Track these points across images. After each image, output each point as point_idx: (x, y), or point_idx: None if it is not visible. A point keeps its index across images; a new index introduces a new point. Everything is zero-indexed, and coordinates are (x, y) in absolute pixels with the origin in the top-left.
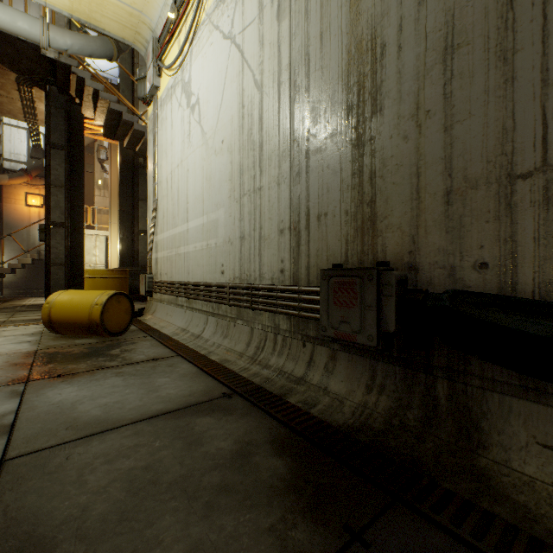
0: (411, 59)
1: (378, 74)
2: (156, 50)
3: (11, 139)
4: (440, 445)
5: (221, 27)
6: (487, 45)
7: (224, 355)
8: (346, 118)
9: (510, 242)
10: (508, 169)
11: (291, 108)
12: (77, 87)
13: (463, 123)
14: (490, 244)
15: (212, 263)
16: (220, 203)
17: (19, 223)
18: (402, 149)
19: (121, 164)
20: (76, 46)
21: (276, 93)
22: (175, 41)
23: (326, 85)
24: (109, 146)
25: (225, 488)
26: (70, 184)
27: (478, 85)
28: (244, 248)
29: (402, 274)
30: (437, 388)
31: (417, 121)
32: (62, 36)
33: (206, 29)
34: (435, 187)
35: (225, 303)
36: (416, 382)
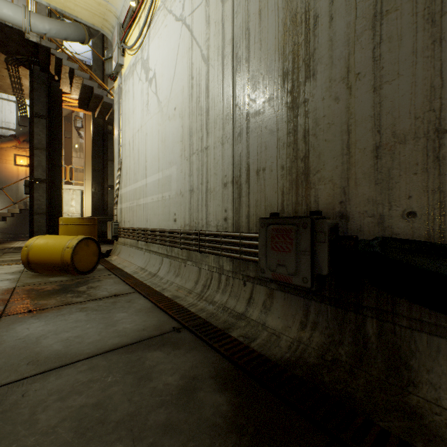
0: (342, 27)
1: (311, 43)
2: (121, 34)
3: (3, 110)
4: (371, 381)
5: (174, 11)
6: (415, 9)
7: (175, 292)
8: (282, 84)
9: (438, 192)
10: (436, 124)
11: (233, 77)
12: (56, 66)
13: (392, 83)
14: (418, 194)
15: (166, 212)
16: (173, 161)
17: (9, 179)
18: (333, 109)
19: (93, 131)
20: (53, 30)
21: (220, 65)
22: (136, 26)
23: (264, 55)
24: (84, 116)
25: (169, 428)
26: (50, 147)
27: (406, 47)
28: (193, 199)
29: (334, 222)
30: (367, 326)
31: (348, 83)
32: (41, 22)
33: (161, 14)
34: (365, 142)
35: (177, 247)
36: (346, 320)
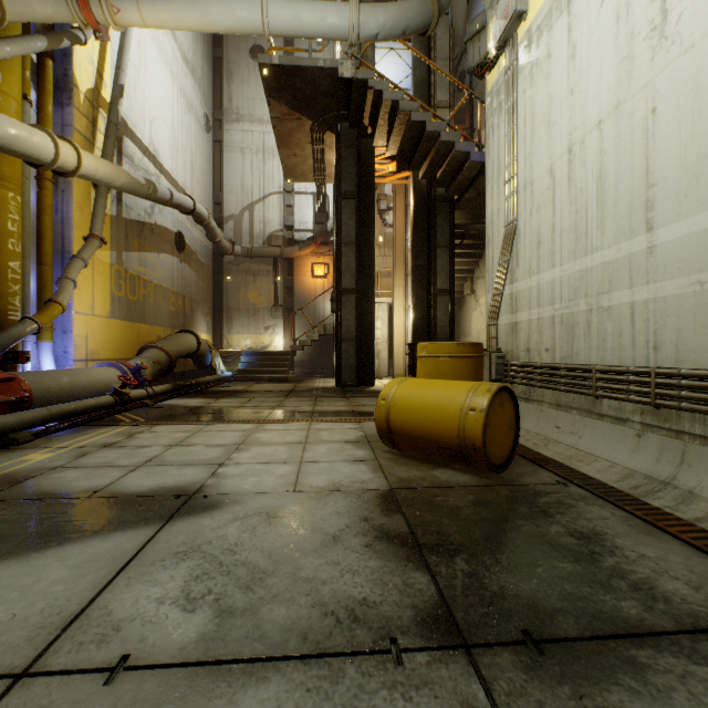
0: None
1: None
2: None
3: (300, 208)
4: None
5: None
6: None
7: None
8: None
9: None
10: None
11: None
12: (371, 110)
13: None
14: None
15: None
16: None
17: (306, 297)
18: None
19: (414, 203)
20: (388, 23)
21: None
22: None
23: None
24: (393, 189)
25: None
26: (360, 239)
27: None
28: None
29: None
30: None
31: None
32: (373, 15)
33: None
34: None
35: None
36: None
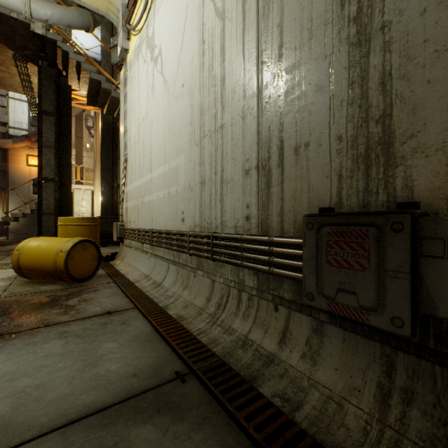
0: None
1: None
2: (126, 15)
3: (15, 110)
4: None
5: None
6: None
7: (182, 309)
8: (339, 10)
9: None
10: None
11: (259, 24)
12: (63, 60)
13: None
14: None
15: (173, 210)
16: (181, 149)
17: (21, 180)
18: (447, 25)
19: (102, 128)
20: (55, 16)
21: (240, 14)
22: (141, 2)
23: None
24: (94, 114)
25: None
26: (59, 145)
27: None
28: (205, 194)
29: None
30: None
31: None
32: (42, 7)
33: None
34: None
35: (185, 252)
36: None
